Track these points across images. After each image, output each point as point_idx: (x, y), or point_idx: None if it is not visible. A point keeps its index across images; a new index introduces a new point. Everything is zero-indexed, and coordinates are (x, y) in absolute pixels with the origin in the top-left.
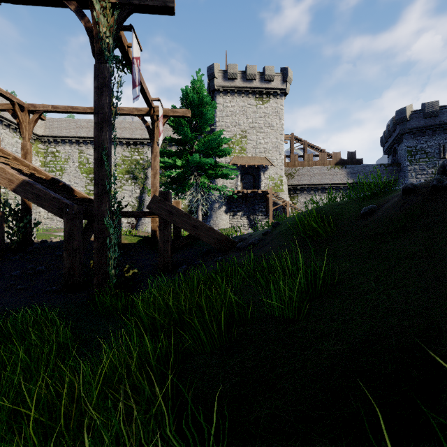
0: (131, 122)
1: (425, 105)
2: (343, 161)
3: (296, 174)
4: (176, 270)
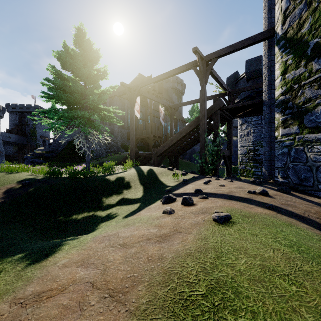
0: None
1: None
2: None
3: None
4: None
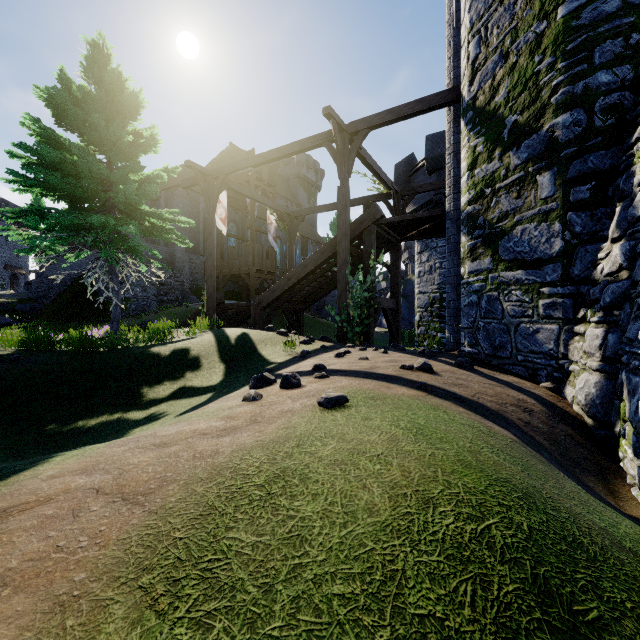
0: None
1: None
2: None
3: None
4: None
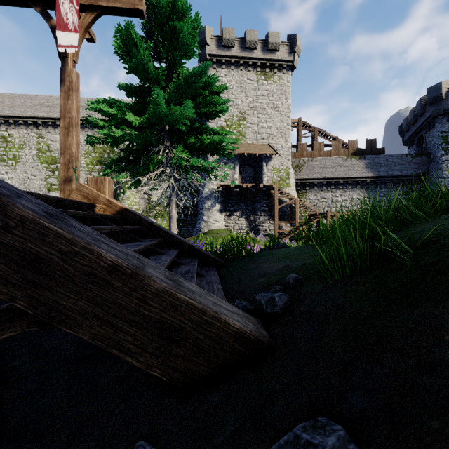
0: None
1: None
2: (360, 151)
3: (305, 167)
4: None
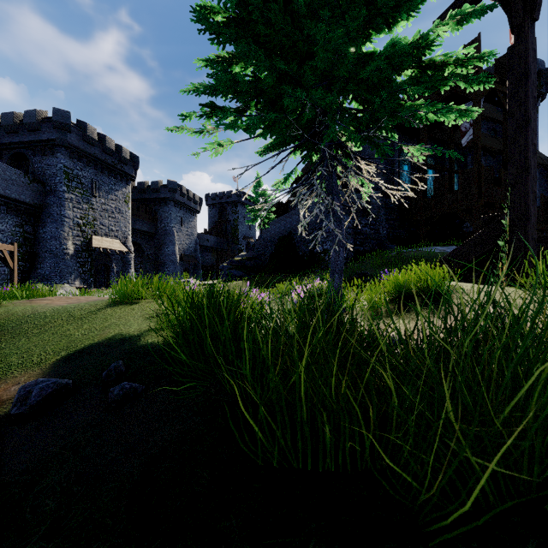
0: None
1: (88, 126)
2: None
3: None
4: None
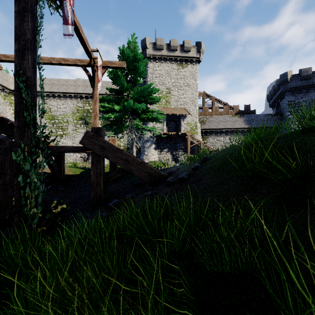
0: (83, 81)
1: (301, 71)
2: (241, 112)
3: (207, 121)
4: (108, 203)
